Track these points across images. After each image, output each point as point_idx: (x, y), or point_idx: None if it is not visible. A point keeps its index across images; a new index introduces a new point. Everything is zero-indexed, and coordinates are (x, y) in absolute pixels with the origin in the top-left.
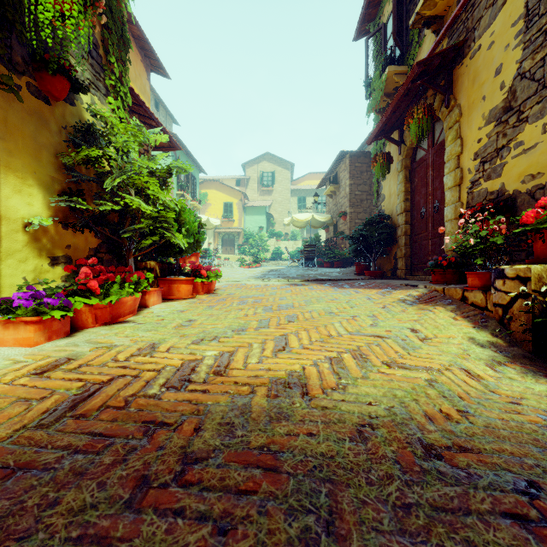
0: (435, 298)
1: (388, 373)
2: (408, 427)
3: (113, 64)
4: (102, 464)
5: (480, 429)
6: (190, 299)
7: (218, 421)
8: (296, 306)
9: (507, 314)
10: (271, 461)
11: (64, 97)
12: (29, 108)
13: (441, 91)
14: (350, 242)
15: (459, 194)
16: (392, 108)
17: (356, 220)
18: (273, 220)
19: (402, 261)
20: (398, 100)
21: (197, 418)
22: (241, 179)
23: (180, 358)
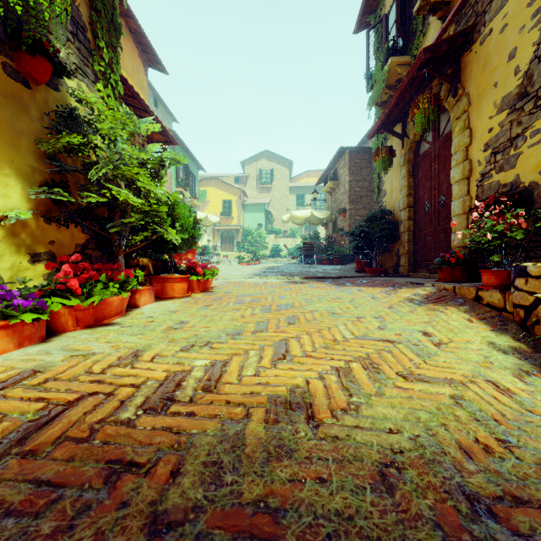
0: (445, 298)
1: (406, 387)
2: (443, 467)
3: (102, 50)
4: (38, 535)
5: (532, 468)
6: (184, 298)
7: (202, 460)
8: (296, 306)
9: (530, 317)
10: (269, 527)
11: (46, 81)
12: (5, 91)
13: (448, 79)
14: (351, 238)
15: (467, 187)
16: (396, 98)
17: (356, 217)
18: (272, 218)
19: (404, 258)
20: (402, 90)
21: (176, 455)
22: (240, 176)
23: (165, 369)
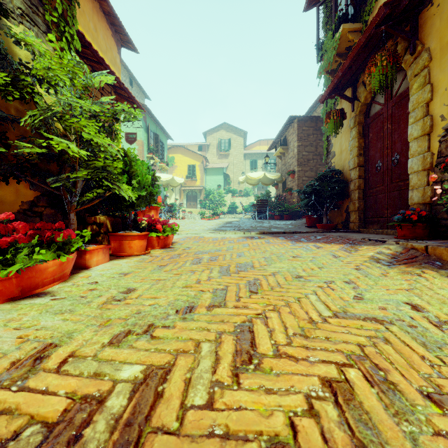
0: (416, 258)
1: None
2: None
3: (56, 2)
4: None
5: None
6: (142, 256)
7: None
8: (256, 266)
9: None
10: None
11: None
12: None
13: (406, 36)
14: (302, 196)
15: (428, 143)
16: (350, 60)
17: (304, 178)
18: (230, 180)
19: (355, 215)
20: (358, 51)
21: None
22: (202, 145)
23: (70, 391)
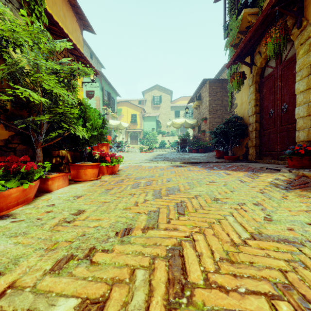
0: (308, 184)
1: None
2: None
3: None
4: None
5: None
6: (94, 181)
7: None
8: (181, 189)
9: None
10: None
11: None
12: None
13: (294, 14)
14: (213, 136)
15: None
16: (250, 34)
17: (213, 123)
18: (160, 124)
19: (252, 149)
20: (256, 27)
21: None
22: (141, 100)
23: None
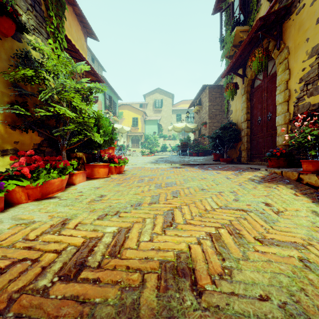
0: (275, 178)
1: (263, 251)
2: None
3: (53, 18)
4: None
5: None
6: (106, 178)
7: None
8: (177, 183)
9: None
10: None
11: (11, 34)
12: None
13: (274, 38)
14: (210, 140)
15: (287, 107)
16: (240, 52)
17: (213, 127)
18: (162, 128)
19: (244, 152)
20: (244, 46)
21: None
22: (143, 103)
23: (83, 235)
